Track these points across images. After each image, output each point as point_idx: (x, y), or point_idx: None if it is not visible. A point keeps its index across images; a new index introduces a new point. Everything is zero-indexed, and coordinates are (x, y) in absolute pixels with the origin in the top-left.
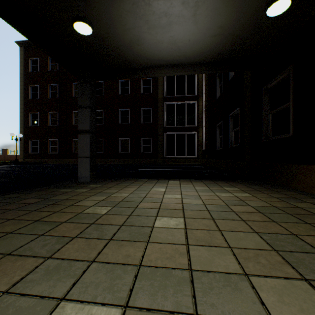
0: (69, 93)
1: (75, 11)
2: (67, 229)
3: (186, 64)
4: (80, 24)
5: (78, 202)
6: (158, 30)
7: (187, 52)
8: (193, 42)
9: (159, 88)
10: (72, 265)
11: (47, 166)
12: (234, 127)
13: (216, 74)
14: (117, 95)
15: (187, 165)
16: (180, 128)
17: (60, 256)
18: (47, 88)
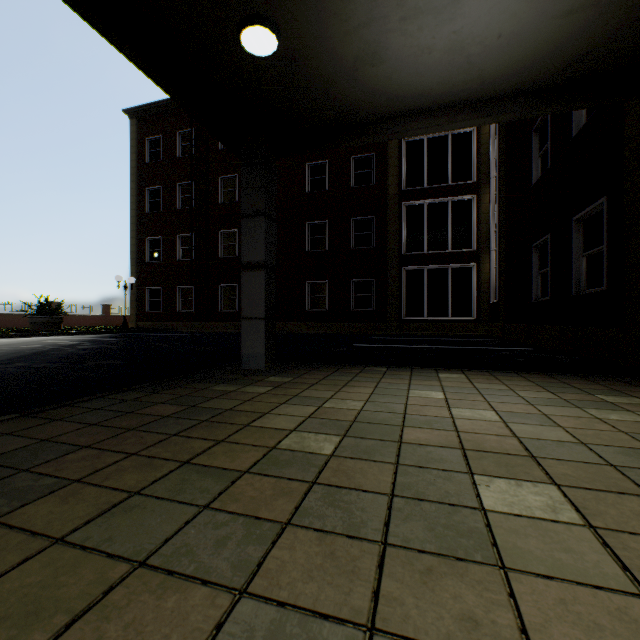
0: (213, 197)
1: (245, 2)
2: (258, 495)
3: (479, 101)
4: (255, 31)
5: (258, 418)
6: (426, 19)
7: (487, 69)
8: (509, 39)
9: (389, 173)
10: (316, 636)
11: (177, 336)
12: (587, 246)
13: (530, 126)
14: (303, 194)
15: (455, 337)
16: (438, 255)
17: (270, 590)
18: (176, 190)
